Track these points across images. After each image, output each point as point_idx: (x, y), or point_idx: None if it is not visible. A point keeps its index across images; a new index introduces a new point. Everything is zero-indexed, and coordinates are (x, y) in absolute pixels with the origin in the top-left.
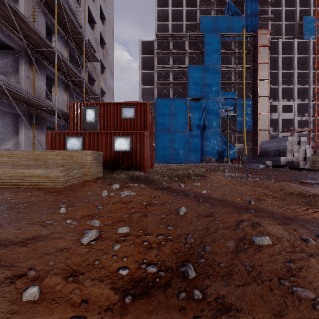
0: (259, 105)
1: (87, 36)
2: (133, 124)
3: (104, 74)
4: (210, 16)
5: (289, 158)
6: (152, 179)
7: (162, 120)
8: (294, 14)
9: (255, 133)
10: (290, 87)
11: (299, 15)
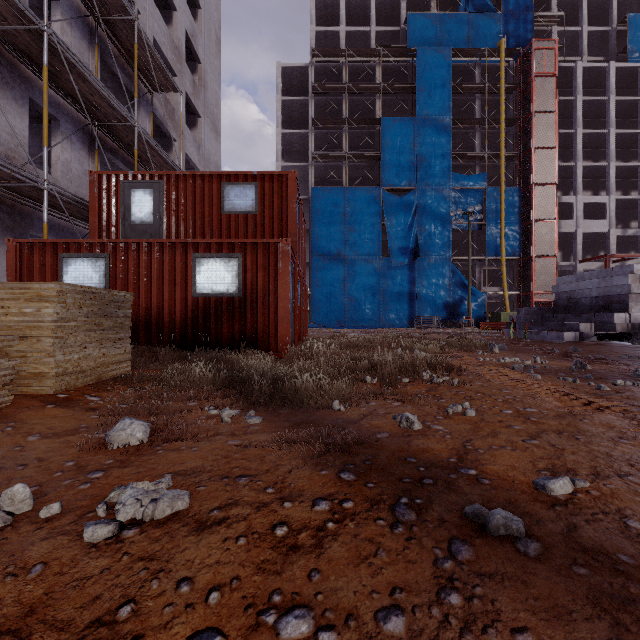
0: (535, 204)
1: (152, 32)
2: (252, 228)
3: (197, 129)
4: (429, 13)
5: (635, 315)
6: (293, 386)
7: (325, 235)
8: (606, 11)
9: (526, 263)
10: (600, 165)
11: (618, 13)
